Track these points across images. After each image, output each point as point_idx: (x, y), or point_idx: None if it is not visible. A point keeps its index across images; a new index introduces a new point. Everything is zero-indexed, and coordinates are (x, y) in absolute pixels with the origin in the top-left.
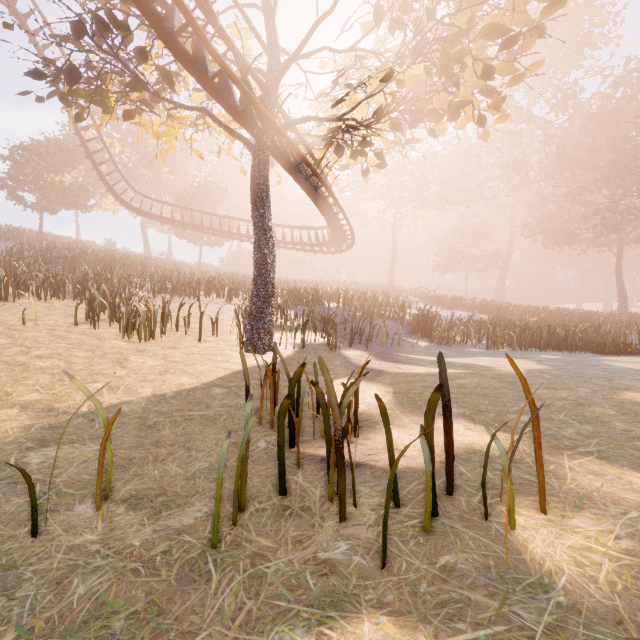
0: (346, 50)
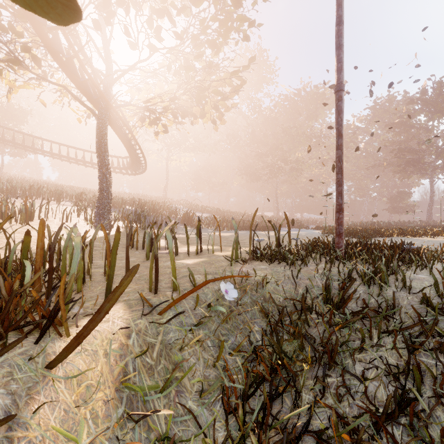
0: (150, 72)
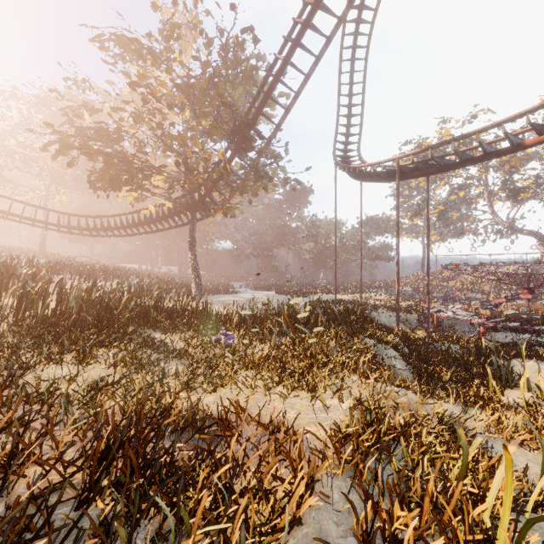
0: None
